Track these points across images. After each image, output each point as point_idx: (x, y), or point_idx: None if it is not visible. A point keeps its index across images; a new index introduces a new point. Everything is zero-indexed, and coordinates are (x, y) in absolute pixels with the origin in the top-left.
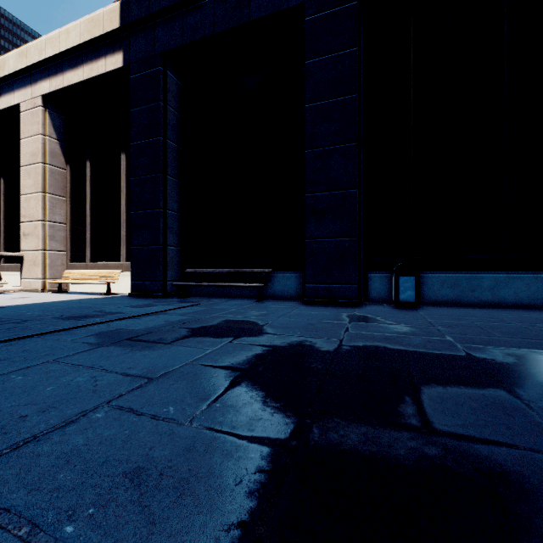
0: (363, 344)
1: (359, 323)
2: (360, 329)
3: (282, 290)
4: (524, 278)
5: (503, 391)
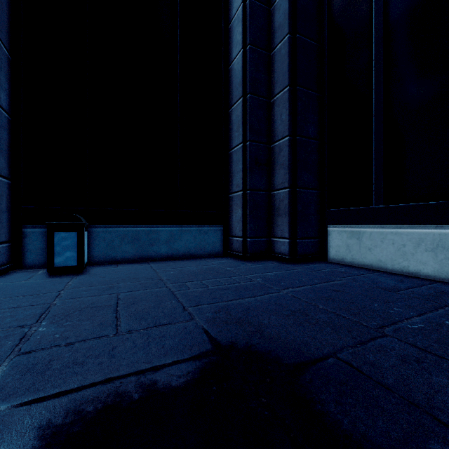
0: None
1: None
2: None
3: None
4: (192, 231)
5: None
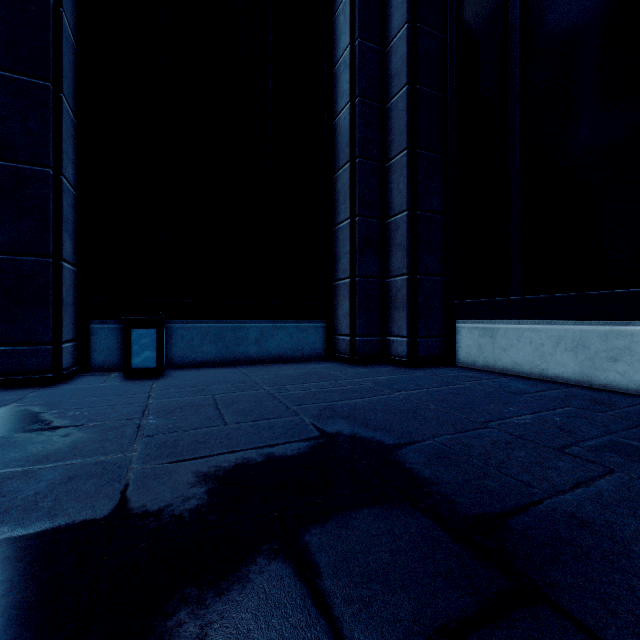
0: None
1: None
2: None
3: None
4: (288, 328)
5: None
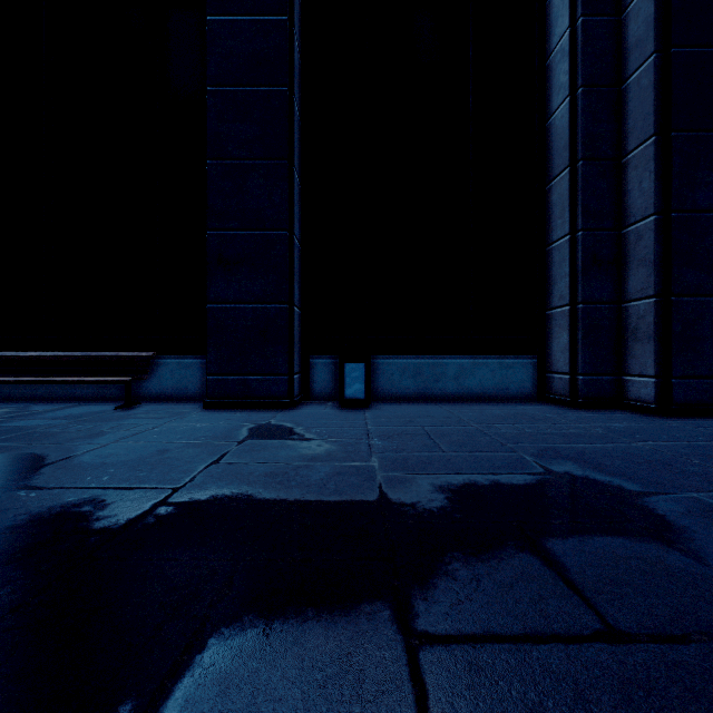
0: (213, 494)
1: (256, 442)
2: (244, 456)
3: (177, 386)
4: (490, 364)
5: (387, 608)
